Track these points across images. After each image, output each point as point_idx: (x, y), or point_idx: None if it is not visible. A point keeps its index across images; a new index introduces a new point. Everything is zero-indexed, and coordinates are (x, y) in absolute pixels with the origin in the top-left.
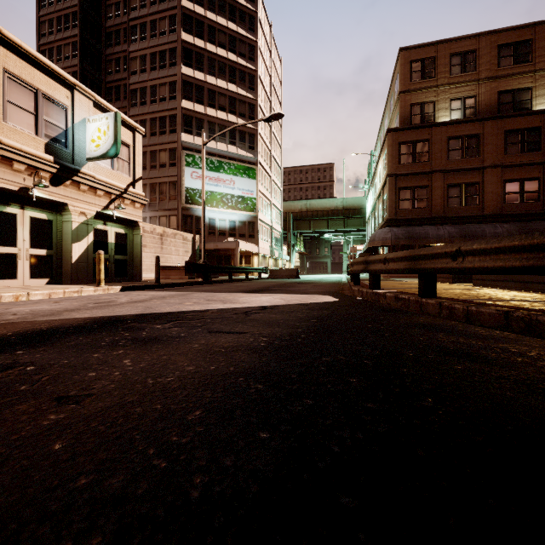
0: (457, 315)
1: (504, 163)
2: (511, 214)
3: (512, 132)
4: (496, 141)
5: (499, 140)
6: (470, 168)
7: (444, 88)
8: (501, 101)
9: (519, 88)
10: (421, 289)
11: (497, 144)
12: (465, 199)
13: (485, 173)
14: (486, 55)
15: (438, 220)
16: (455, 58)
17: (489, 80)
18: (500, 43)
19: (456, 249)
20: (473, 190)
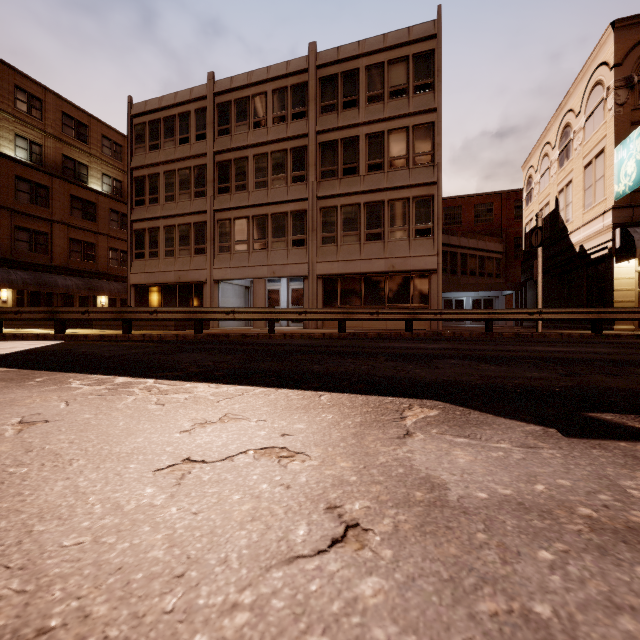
0: (155, 339)
1: (71, 223)
2: (76, 269)
3: (76, 198)
4: (64, 200)
5: (66, 201)
6: (41, 217)
7: (8, 116)
8: (66, 165)
9: (80, 162)
10: (126, 330)
11: (65, 203)
12: (35, 246)
13: (55, 226)
14: (53, 113)
15: (5, 262)
16: (21, 92)
17: (55, 138)
18: (64, 111)
19: (154, 310)
20: (43, 239)
